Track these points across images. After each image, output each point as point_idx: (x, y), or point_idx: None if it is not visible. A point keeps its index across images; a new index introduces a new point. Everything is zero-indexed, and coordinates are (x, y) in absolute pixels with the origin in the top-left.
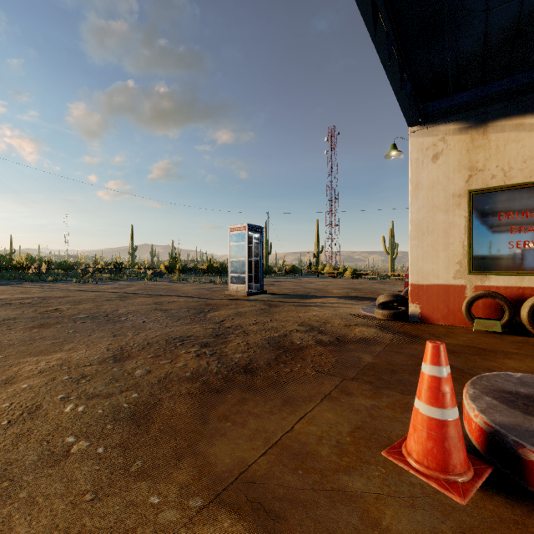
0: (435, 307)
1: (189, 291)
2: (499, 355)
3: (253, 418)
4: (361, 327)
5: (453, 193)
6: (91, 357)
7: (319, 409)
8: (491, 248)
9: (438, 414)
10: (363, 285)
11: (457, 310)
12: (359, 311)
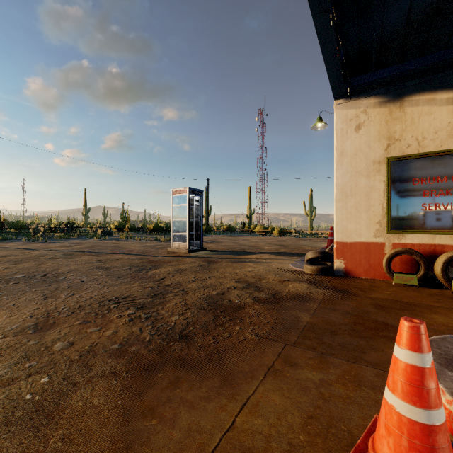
0: (357, 262)
1: (135, 249)
2: (424, 310)
3: (185, 409)
4: (294, 283)
5: (374, 160)
6: (8, 327)
7: (263, 388)
8: (406, 209)
9: (423, 416)
10: (289, 242)
11: (377, 265)
12: (289, 266)
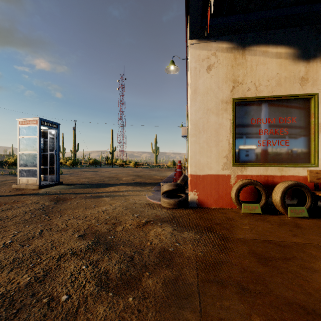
0: (209, 193)
1: None
2: (302, 254)
3: None
4: (156, 226)
5: (222, 100)
6: None
7: None
8: (246, 145)
9: None
10: (142, 172)
11: (225, 195)
12: (146, 199)
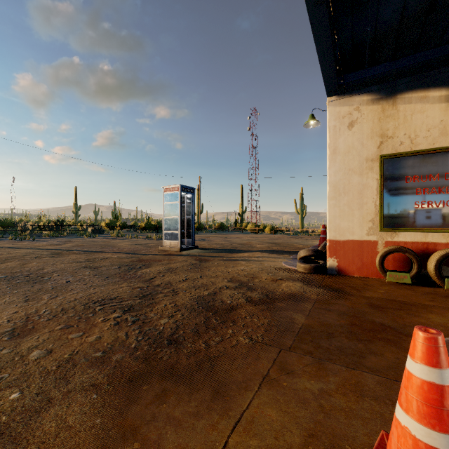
0: (350, 261)
1: (125, 247)
2: (420, 309)
3: (172, 429)
4: (287, 282)
5: (366, 158)
6: None
7: (258, 401)
8: (399, 207)
9: (443, 442)
10: (281, 240)
11: (370, 263)
12: (282, 265)
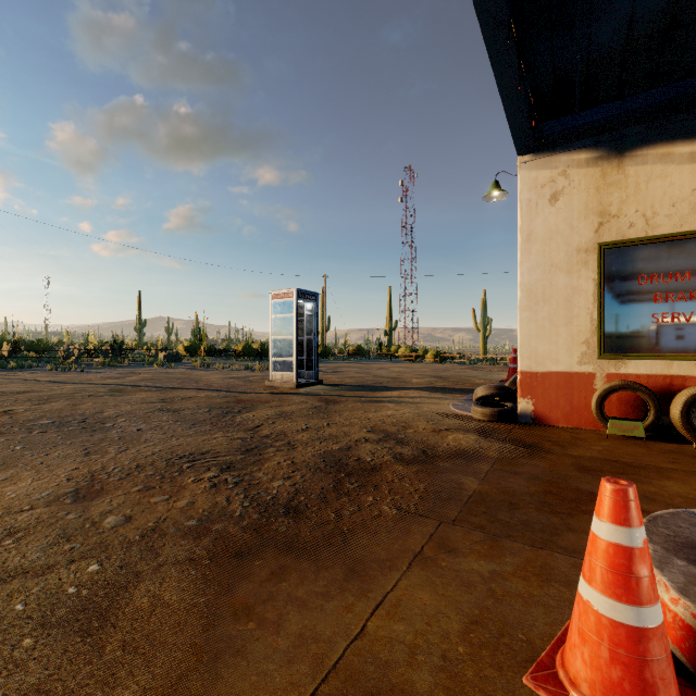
0: (553, 403)
1: (215, 382)
2: (653, 474)
3: (295, 609)
4: (456, 433)
5: (578, 248)
6: (36, 494)
7: (407, 583)
8: (628, 322)
9: (630, 616)
10: (450, 372)
11: (583, 407)
12: (449, 409)
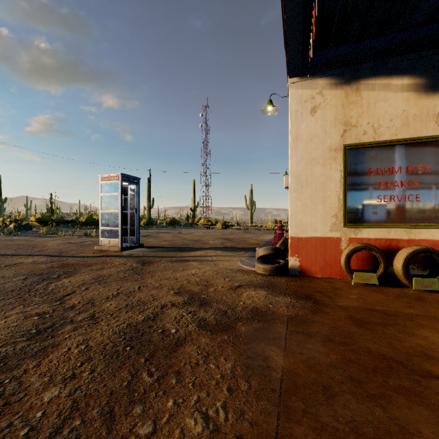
0: (313, 260)
1: (51, 247)
2: (408, 322)
3: None
4: (249, 290)
5: (330, 147)
6: None
7: None
8: (362, 201)
9: None
10: (233, 235)
11: (333, 262)
12: (238, 265)
